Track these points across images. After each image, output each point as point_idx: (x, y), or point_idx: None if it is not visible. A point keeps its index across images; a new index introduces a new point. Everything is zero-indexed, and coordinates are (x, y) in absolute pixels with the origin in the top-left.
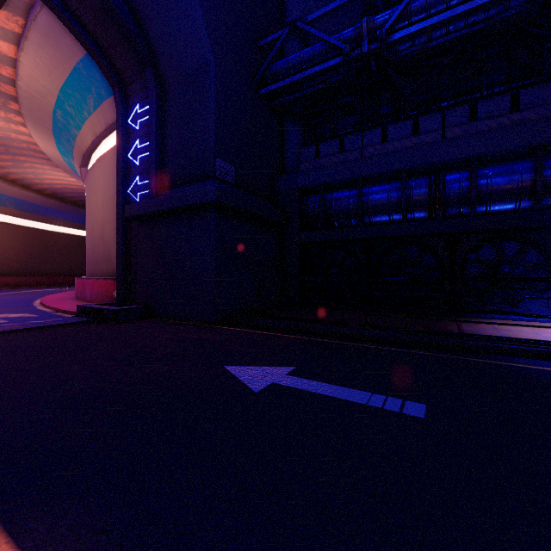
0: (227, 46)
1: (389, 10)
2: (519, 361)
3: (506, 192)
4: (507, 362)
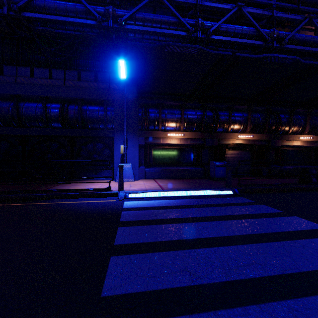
0: None
1: None
2: (50, 201)
3: (94, 119)
4: (40, 203)
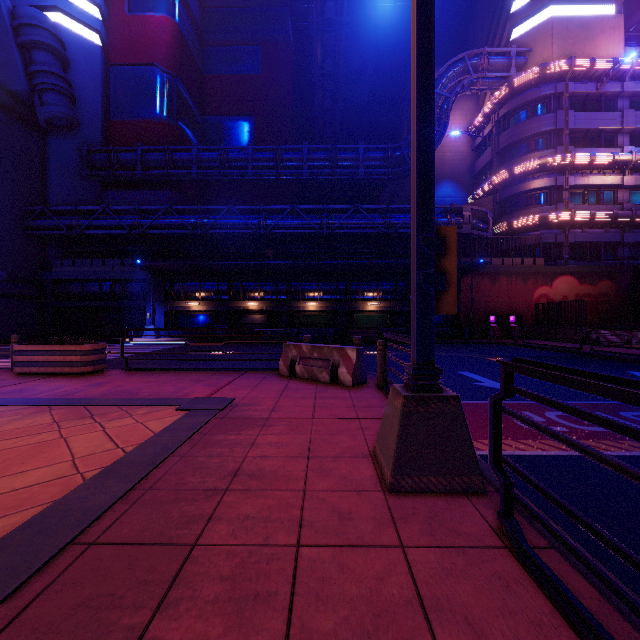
0: (1, 217)
1: (84, 221)
2: None
3: (134, 293)
4: None
